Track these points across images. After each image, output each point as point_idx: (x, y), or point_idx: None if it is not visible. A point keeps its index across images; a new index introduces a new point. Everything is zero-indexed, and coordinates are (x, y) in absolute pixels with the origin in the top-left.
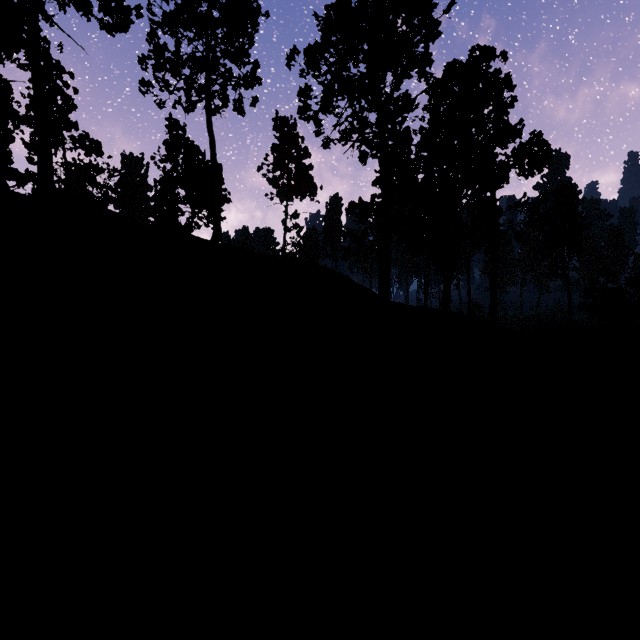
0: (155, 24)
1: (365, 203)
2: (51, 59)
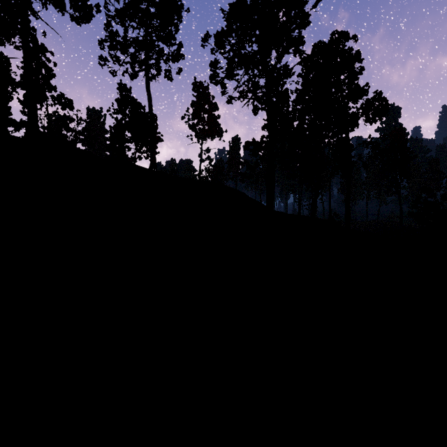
0: (110, 17)
1: (257, 142)
2: (37, 42)
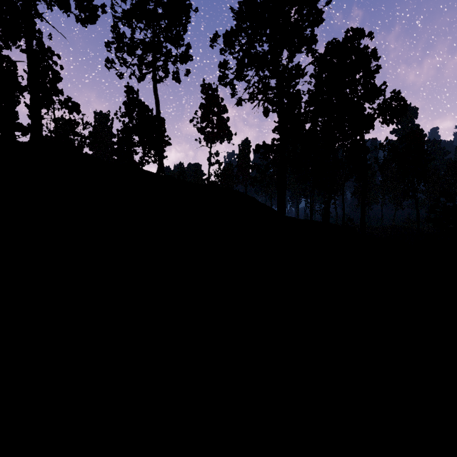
0: (116, 18)
1: (267, 145)
2: (43, 45)
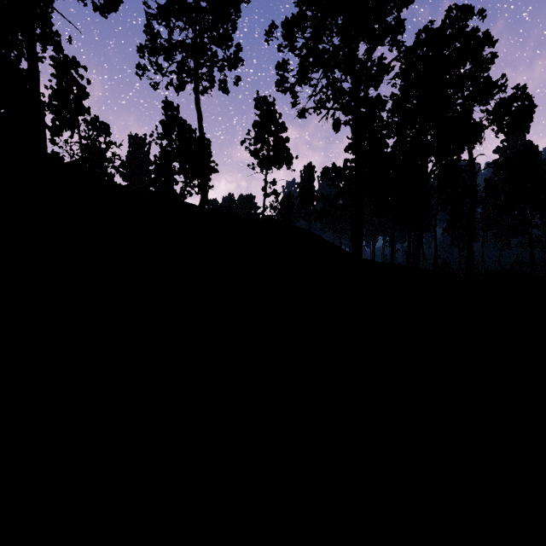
0: (150, 15)
1: (338, 168)
2: (62, 50)
